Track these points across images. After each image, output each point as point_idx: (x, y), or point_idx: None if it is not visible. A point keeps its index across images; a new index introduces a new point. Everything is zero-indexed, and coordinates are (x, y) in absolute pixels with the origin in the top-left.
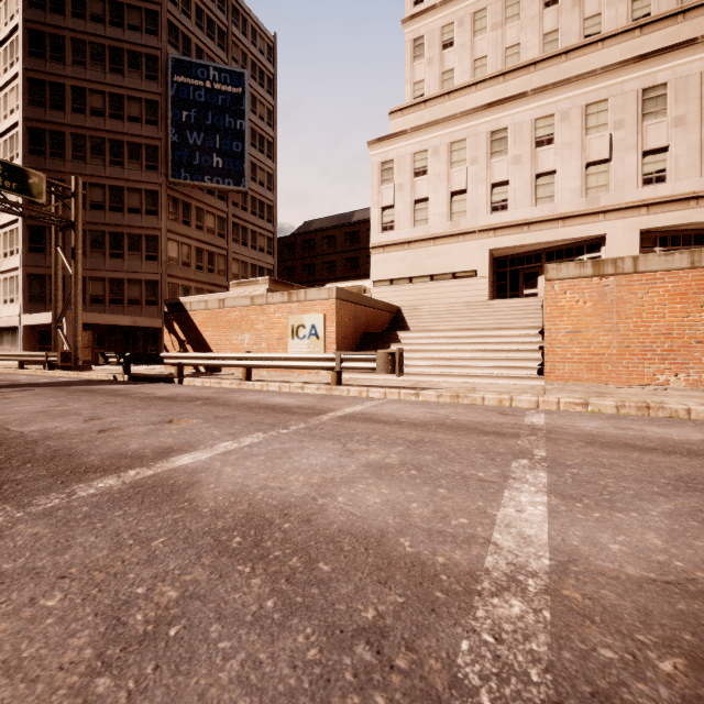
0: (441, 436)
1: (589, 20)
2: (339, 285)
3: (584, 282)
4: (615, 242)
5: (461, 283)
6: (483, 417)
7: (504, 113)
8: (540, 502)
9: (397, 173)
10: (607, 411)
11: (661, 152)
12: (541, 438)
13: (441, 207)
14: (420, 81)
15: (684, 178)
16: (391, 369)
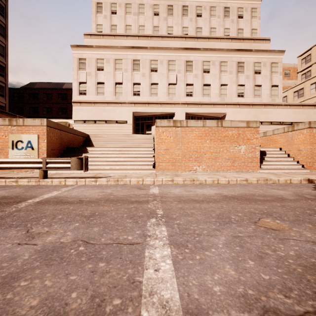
0: (107, 208)
1: (169, 27)
2: (53, 120)
3: (170, 128)
4: (178, 116)
5: (120, 125)
6: (130, 192)
7: (138, 53)
8: (167, 255)
9: (88, 66)
10: (180, 183)
11: (191, 85)
12: (159, 201)
13: (111, 88)
14: (100, 25)
15: (197, 96)
16: (80, 167)
